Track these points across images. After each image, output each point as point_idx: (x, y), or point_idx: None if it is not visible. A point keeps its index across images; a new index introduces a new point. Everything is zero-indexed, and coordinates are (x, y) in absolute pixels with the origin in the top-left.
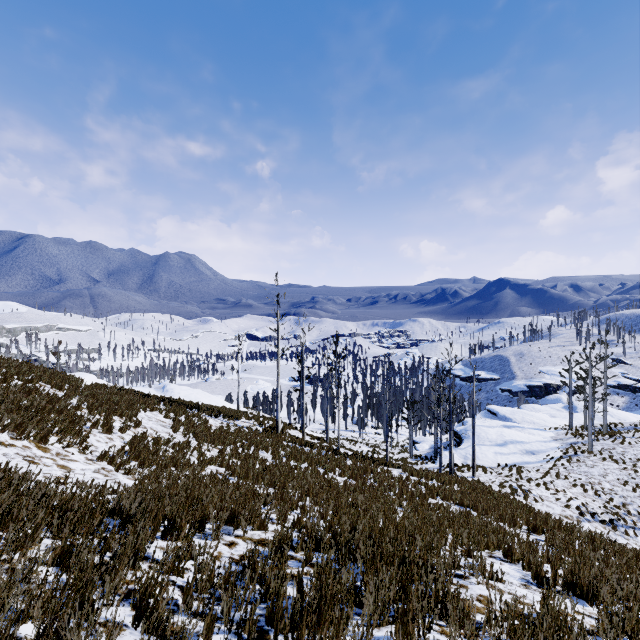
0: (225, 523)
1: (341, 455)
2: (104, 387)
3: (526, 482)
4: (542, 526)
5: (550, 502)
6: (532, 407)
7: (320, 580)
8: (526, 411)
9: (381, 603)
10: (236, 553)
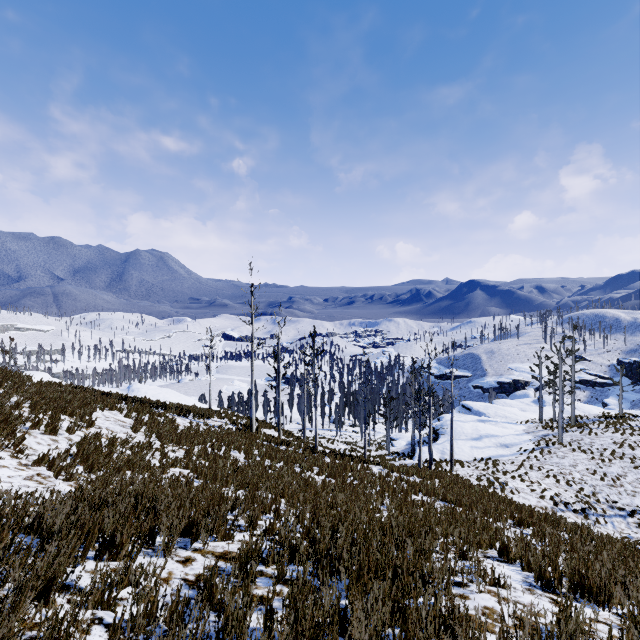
0: (182, 534)
1: (319, 453)
2: (55, 385)
3: (502, 475)
4: (527, 519)
5: (526, 494)
6: (504, 402)
7: (295, 606)
8: (498, 406)
9: (374, 633)
10: (191, 572)
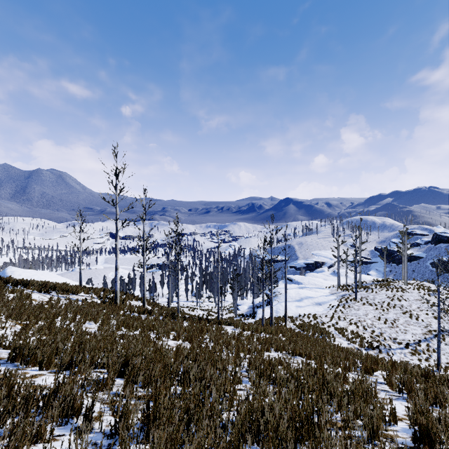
0: None
1: (178, 318)
2: None
3: (321, 325)
4: (373, 366)
5: (339, 338)
6: (312, 275)
7: None
8: (310, 277)
9: None
10: None
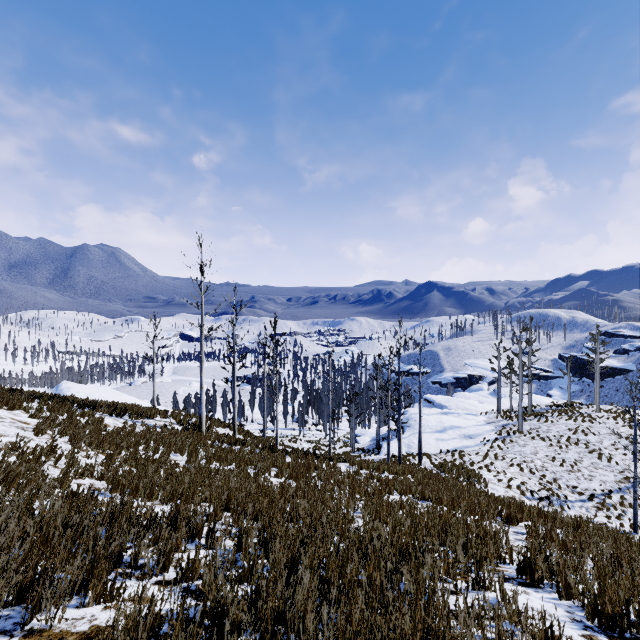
0: (20, 599)
1: (279, 452)
2: None
3: (469, 466)
4: (517, 515)
5: (494, 484)
6: (463, 395)
7: None
8: (459, 398)
9: None
10: None
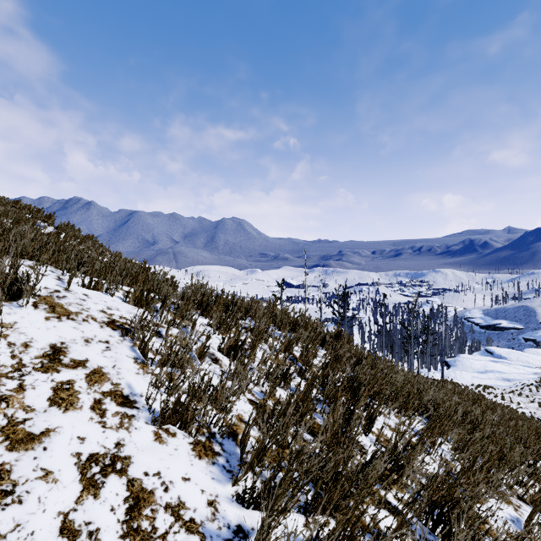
0: None
1: None
2: None
3: (487, 394)
4: None
5: None
6: (535, 351)
7: None
8: (524, 353)
9: None
10: None
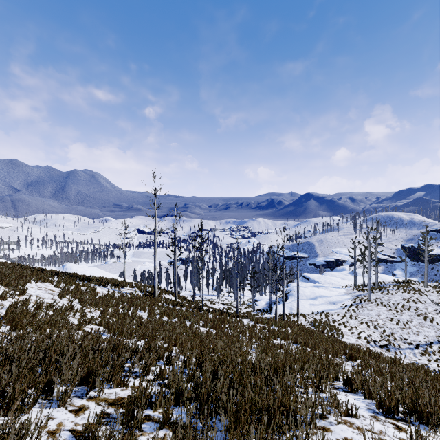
0: (81, 383)
1: (204, 311)
2: None
3: (332, 323)
4: (356, 355)
5: (348, 335)
6: (330, 273)
7: None
8: (327, 276)
9: None
10: (81, 422)
